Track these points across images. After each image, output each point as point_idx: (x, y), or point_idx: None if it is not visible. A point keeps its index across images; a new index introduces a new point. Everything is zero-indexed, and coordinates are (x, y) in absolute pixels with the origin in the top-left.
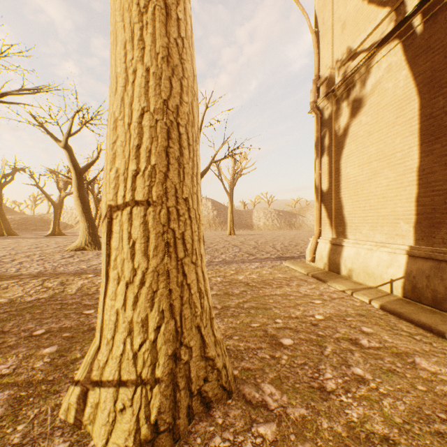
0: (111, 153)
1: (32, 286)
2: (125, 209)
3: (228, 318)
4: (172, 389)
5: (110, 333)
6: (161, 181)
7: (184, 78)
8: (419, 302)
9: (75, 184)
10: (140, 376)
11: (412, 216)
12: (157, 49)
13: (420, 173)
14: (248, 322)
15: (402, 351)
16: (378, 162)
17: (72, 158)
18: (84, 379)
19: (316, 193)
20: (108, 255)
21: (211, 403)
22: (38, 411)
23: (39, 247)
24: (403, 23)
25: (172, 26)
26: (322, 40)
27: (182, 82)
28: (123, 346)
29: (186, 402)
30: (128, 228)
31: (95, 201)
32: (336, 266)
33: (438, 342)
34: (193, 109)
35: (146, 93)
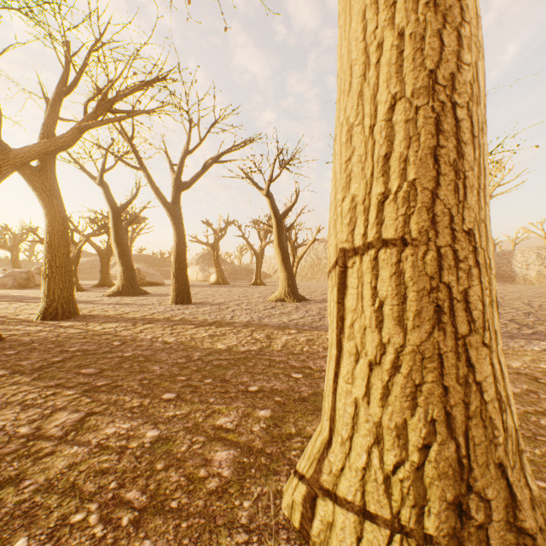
0: (343, 176)
1: (243, 335)
2: (365, 253)
3: None
4: None
5: (345, 430)
6: (425, 204)
7: (463, 23)
8: None
9: (275, 232)
10: (396, 516)
11: None
12: None
13: None
14: None
15: None
16: None
17: (273, 205)
18: (311, 479)
19: None
20: (340, 318)
21: None
22: (260, 491)
23: (245, 296)
24: None
25: None
26: None
27: (460, 32)
28: (367, 458)
29: None
30: (370, 281)
31: (291, 249)
32: None
33: None
34: (477, 74)
35: (398, 71)
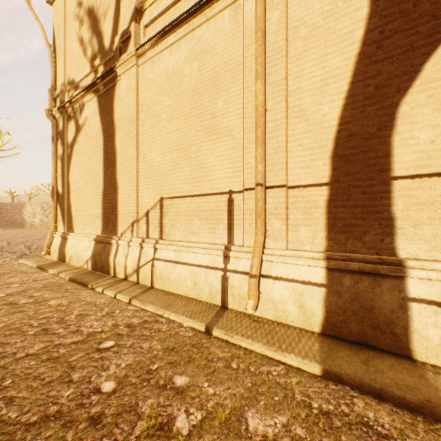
0: None
1: None
2: None
3: None
4: None
5: None
6: None
7: None
8: (97, 270)
9: None
10: None
11: (101, 215)
12: None
13: (104, 188)
14: None
15: (47, 300)
16: (88, 175)
17: None
18: None
19: (53, 193)
20: None
21: None
22: None
23: None
24: (96, 84)
25: None
26: (58, 58)
27: None
28: None
29: None
30: None
31: None
32: (63, 256)
33: (81, 290)
34: None
35: None
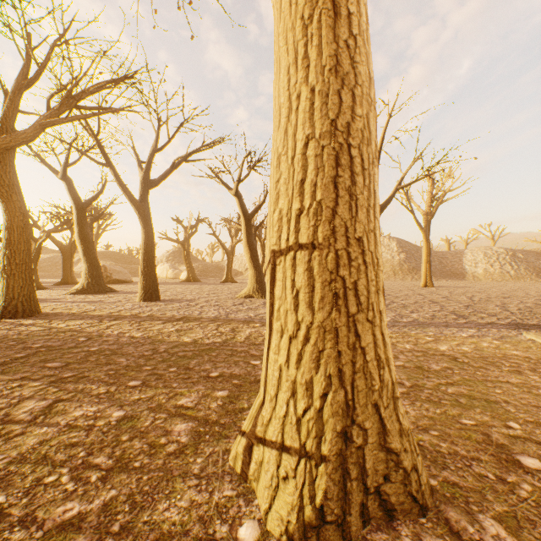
0: (274, 193)
1: (209, 329)
2: (288, 254)
3: (421, 402)
4: (340, 474)
5: (273, 390)
6: (328, 219)
7: (357, 86)
8: None
9: (244, 231)
10: (303, 446)
11: None
12: (323, 62)
13: None
14: (454, 414)
15: None
16: None
17: (242, 204)
18: (249, 432)
19: None
20: (271, 304)
21: (395, 512)
22: (212, 450)
23: (215, 293)
24: None
25: (341, 26)
26: None
27: (354, 92)
28: (286, 407)
29: (358, 497)
30: (291, 275)
31: (261, 247)
32: None
33: None
34: (369, 122)
35: (310, 117)
